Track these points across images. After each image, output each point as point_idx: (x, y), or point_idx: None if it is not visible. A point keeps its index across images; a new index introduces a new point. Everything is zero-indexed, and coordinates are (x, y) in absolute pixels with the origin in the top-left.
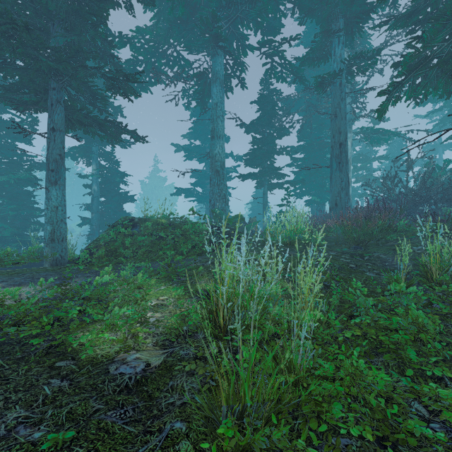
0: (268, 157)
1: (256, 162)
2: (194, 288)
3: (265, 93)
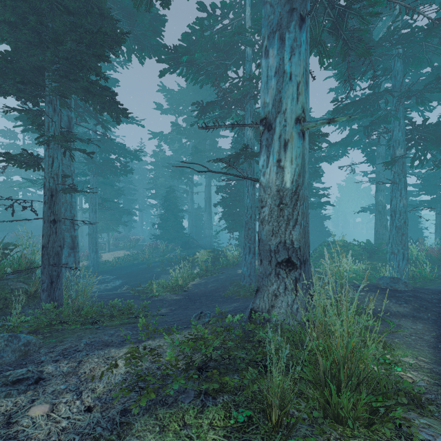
0: (439, 188)
1: (427, 192)
2: None
3: None
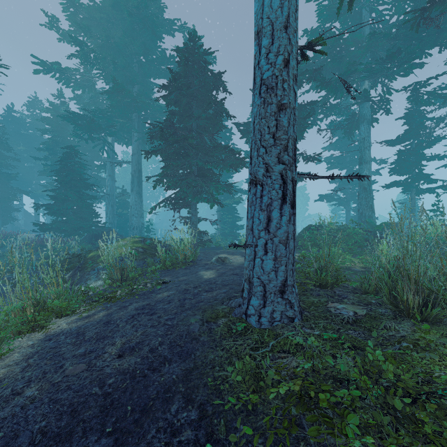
0: (416, 165)
1: (401, 171)
2: (364, 258)
3: (412, 108)
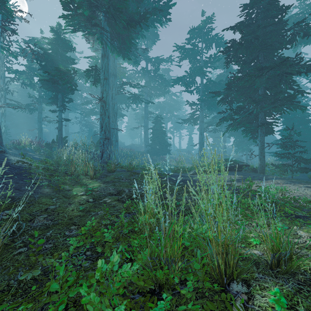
0: None
1: None
2: None
3: None
